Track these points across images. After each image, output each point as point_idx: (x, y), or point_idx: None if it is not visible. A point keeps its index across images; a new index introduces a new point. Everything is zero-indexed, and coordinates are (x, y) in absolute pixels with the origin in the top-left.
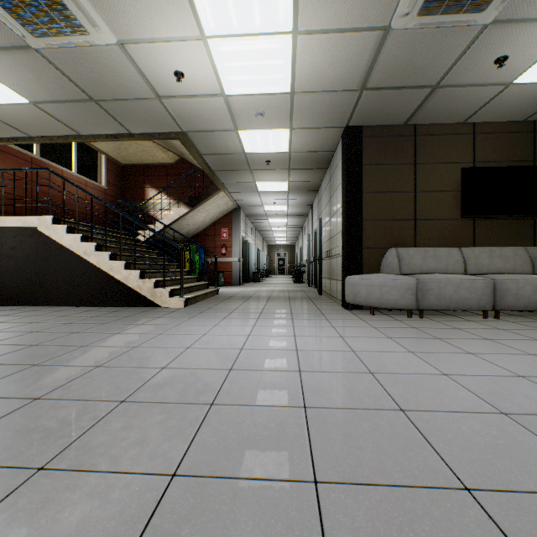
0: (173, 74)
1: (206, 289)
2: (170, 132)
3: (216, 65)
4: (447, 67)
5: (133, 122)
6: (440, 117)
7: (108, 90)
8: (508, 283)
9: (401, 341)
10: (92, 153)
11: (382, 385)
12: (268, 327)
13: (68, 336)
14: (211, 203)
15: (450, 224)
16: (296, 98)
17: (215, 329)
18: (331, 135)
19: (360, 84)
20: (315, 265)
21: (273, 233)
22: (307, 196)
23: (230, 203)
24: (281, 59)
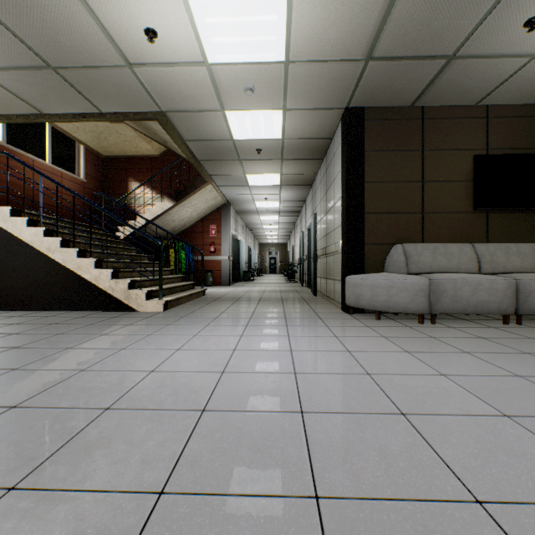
0: (143, 32)
1: (191, 290)
2: (147, 111)
3: (196, 21)
4: (469, 30)
5: (103, 97)
6: (452, 97)
7: (67, 53)
8: (533, 283)
9: (423, 357)
10: (69, 142)
11: (426, 440)
12: (259, 338)
13: (2, 352)
14: (197, 197)
15: (461, 218)
16: (291, 69)
17: (193, 341)
18: (329, 118)
19: (366, 51)
20: (309, 264)
21: (265, 231)
22: (300, 191)
23: (219, 198)
24: (274, 13)
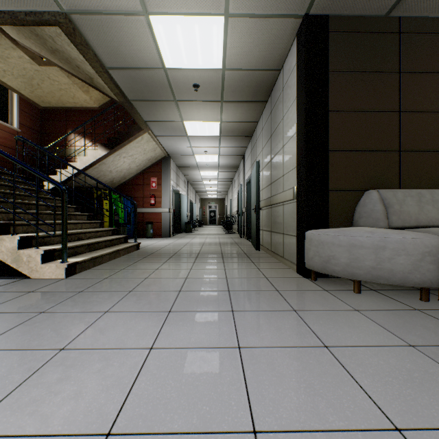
0: None
1: (121, 245)
2: (44, 11)
3: None
4: None
5: None
6: None
7: None
8: None
9: None
10: None
11: None
12: (182, 358)
13: None
14: (134, 147)
15: None
16: None
17: (37, 378)
18: (282, 35)
19: None
20: (248, 216)
21: (205, 187)
22: (240, 144)
23: (158, 150)
24: None
